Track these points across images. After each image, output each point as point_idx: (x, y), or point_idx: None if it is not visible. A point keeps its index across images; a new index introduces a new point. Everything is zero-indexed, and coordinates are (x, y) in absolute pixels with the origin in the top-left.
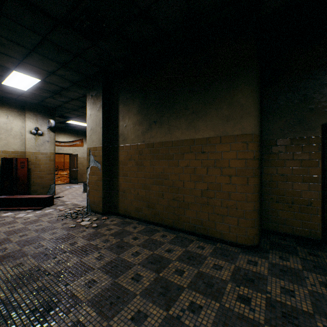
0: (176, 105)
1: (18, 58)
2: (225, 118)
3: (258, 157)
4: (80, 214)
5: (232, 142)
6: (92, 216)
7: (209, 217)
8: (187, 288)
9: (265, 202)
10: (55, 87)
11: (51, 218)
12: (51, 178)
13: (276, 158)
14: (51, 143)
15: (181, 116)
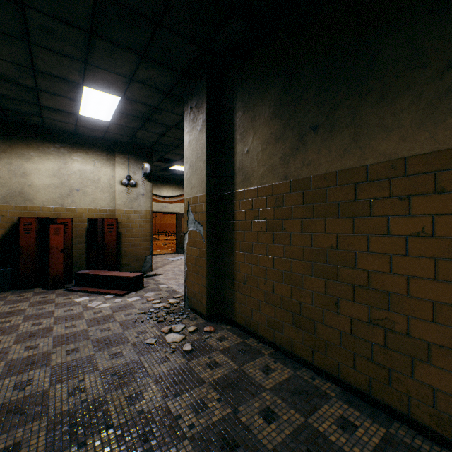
0: (379, 67)
1: (79, 58)
2: None
3: None
4: (173, 313)
5: None
6: (189, 320)
7: None
8: None
9: None
10: (143, 107)
11: (128, 317)
12: (146, 247)
13: None
14: (146, 197)
15: (398, 91)
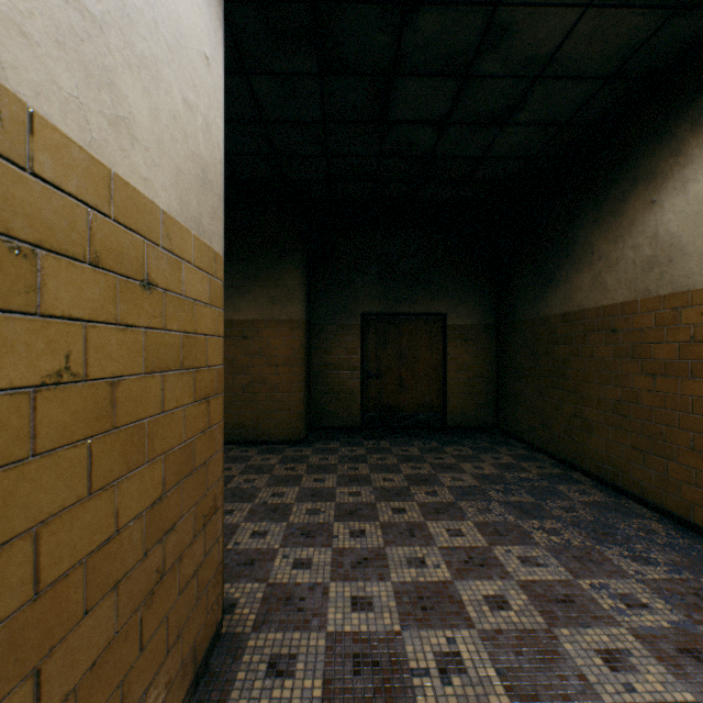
0: None
1: None
2: (272, 300)
3: (305, 345)
4: None
5: (279, 327)
6: None
7: (253, 417)
8: (240, 475)
9: (314, 395)
10: None
11: None
12: None
13: (325, 346)
14: None
15: None
